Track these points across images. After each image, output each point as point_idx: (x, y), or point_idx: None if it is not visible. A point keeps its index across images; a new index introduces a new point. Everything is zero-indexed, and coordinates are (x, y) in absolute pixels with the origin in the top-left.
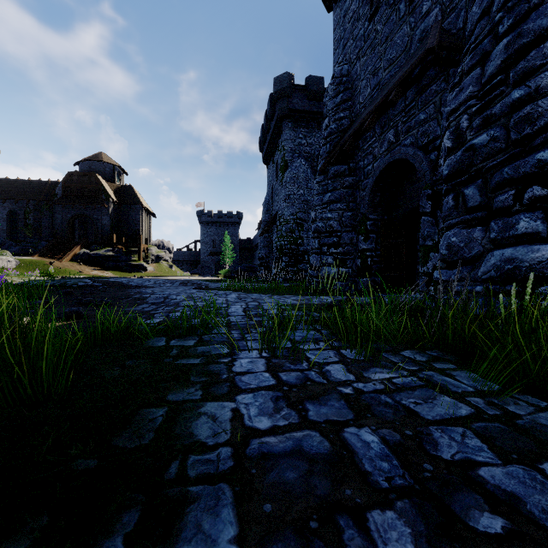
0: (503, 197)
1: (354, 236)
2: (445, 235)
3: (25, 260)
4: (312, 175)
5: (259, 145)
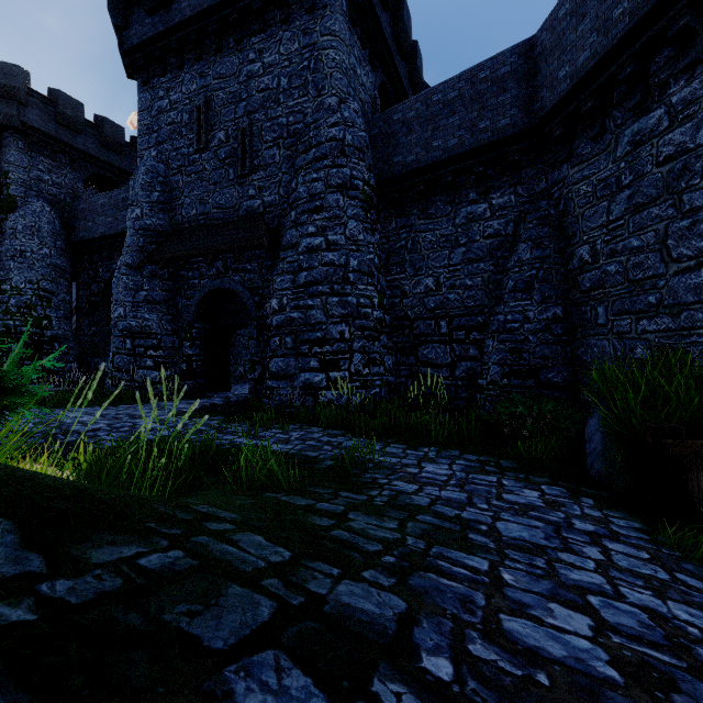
0: (304, 348)
1: (176, 340)
2: (275, 360)
3: None
4: (63, 230)
5: None
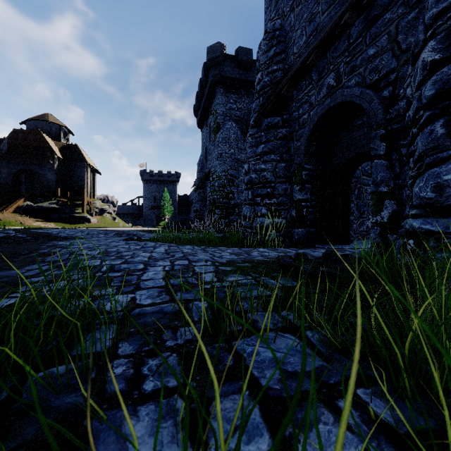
0: None
1: (288, 187)
2: (430, 172)
3: None
4: (242, 137)
5: (194, 111)
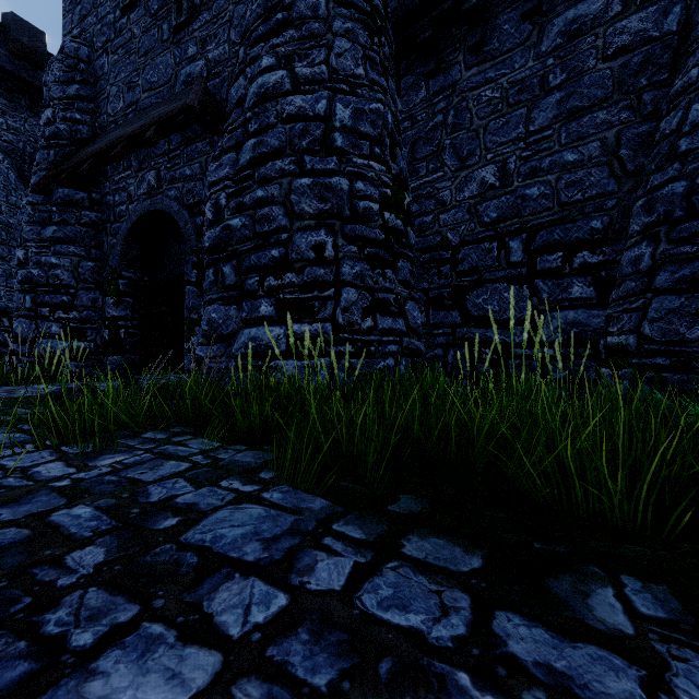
0: (252, 281)
1: (98, 297)
2: (207, 309)
3: None
4: (21, 185)
5: None
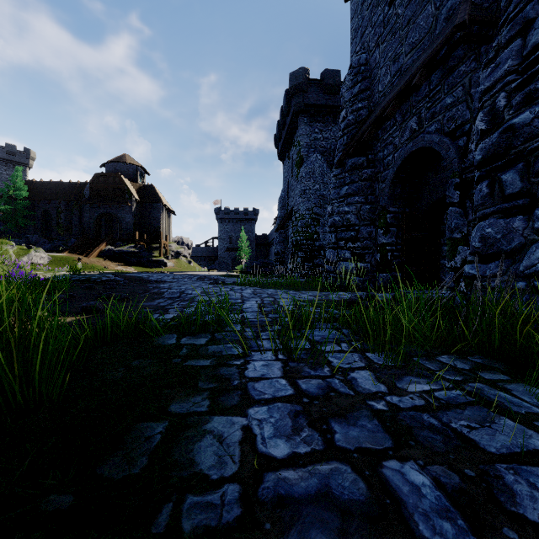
0: None
1: (372, 230)
2: (478, 225)
3: (56, 256)
4: (328, 170)
5: (274, 141)
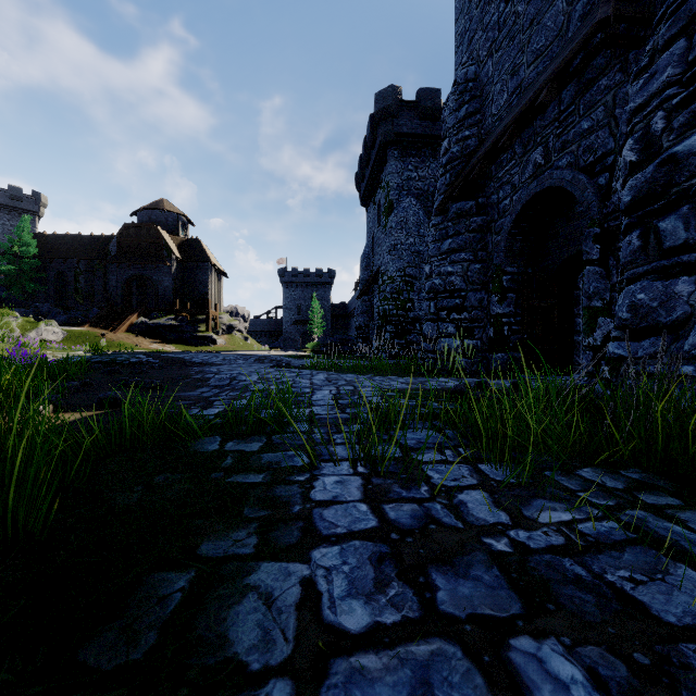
0: None
1: (484, 297)
2: (627, 290)
3: (73, 331)
4: (426, 219)
5: (355, 182)
